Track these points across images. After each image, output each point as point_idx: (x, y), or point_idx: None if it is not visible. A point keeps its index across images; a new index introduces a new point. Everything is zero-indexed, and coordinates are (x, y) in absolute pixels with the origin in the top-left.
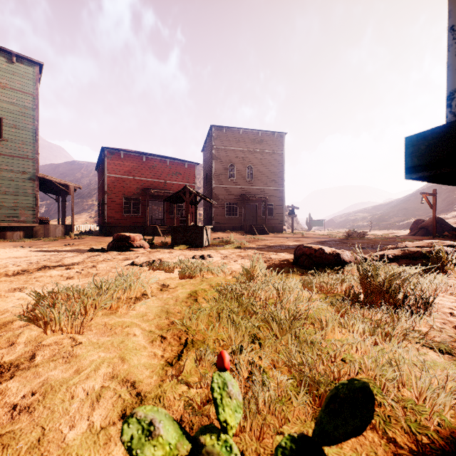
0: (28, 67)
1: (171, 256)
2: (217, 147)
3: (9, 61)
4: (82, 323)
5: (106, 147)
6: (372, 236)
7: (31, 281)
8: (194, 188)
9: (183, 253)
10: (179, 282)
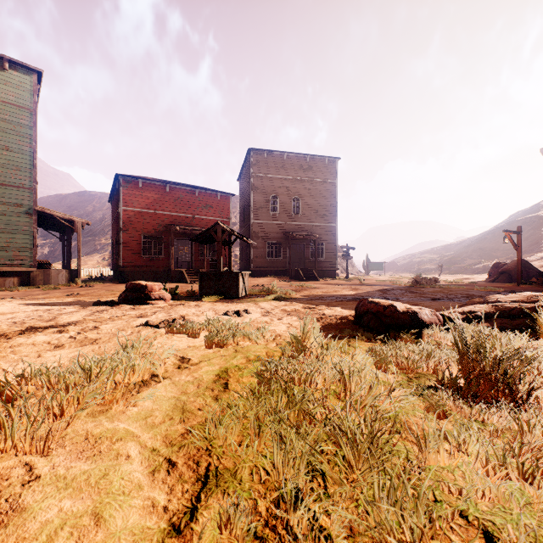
0: (24, 75)
1: (198, 311)
2: (257, 174)
3: (0, 68)
4: (47, 437)
5: (121, 175)
6: (443, 283)
7: (4, 352)
8: (228, 224)
9: (213, 307)
10: (205, 354)
